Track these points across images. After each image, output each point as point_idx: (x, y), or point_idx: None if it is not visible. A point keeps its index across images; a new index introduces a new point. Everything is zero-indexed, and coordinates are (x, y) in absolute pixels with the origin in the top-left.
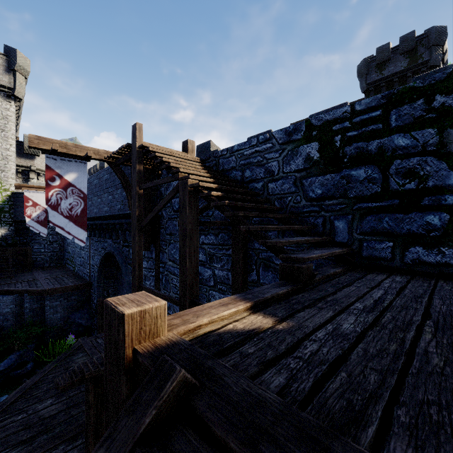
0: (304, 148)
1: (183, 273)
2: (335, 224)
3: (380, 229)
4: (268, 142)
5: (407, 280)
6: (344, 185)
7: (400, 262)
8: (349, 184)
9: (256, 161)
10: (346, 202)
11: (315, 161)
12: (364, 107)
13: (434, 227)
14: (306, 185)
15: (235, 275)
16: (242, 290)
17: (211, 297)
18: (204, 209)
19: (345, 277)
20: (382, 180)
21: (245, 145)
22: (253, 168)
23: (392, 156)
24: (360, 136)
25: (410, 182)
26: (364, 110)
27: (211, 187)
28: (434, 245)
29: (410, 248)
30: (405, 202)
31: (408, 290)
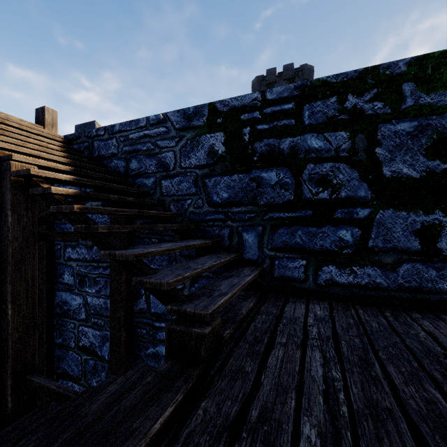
0: (206, 139)
1: (1, 329)
2: (243, 236)
3: (293, 245)
4: (162, 125)
5: (328, 313)
6: (254, 189)
7: (313, 283)
8: (259, 188)
9: (145, 149)
10: (256, 210)
11: (220, 156)
12: (275, 97)
13: (347, 244)
14: (210, 185)
15: (114, 306)
16: (125, 326)
17: (82, 336)
18: (55, 214)
19: (261, 317)
20: (295, 186)
21: (130, 125)
22: (141, 158)
23: (305, 158)
24: (272, 131)
25: (324, 190)
26: (275, 100)
27: (59, 178)
28: (347, 264)
29: (324, 267)
30: (319, 214)
31: (344, 342)
